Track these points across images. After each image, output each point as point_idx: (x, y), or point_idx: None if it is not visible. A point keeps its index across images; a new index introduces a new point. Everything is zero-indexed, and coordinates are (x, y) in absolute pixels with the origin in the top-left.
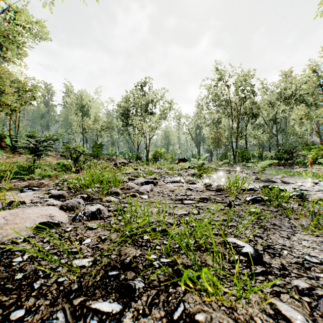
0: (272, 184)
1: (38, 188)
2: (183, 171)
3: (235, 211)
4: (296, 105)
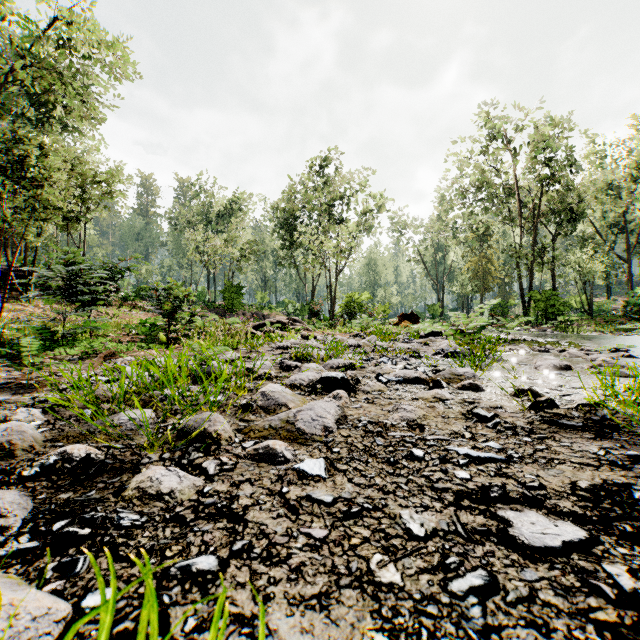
0: None
1: (1, 398)
2: (418, 342)
3: None
4: None
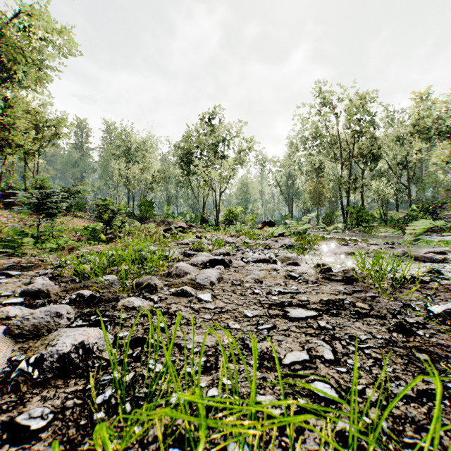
0: (443, 268)
1: (19, 272)
2: (272, 240)
3: (432, 352)
4: (440, 140)
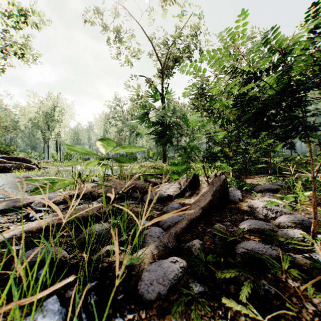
0: None
1: None
2: None
3: None
4: None
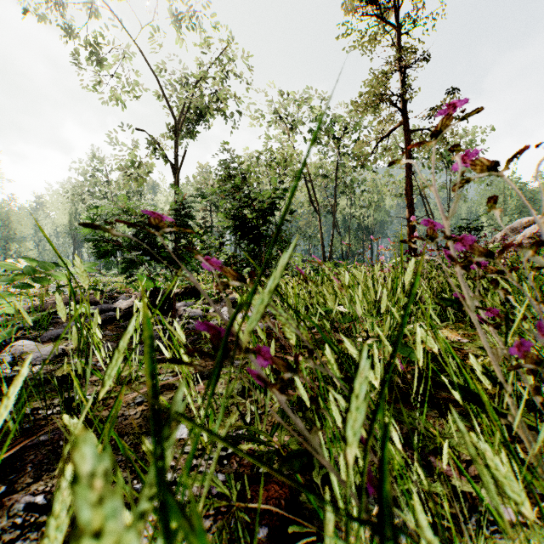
0: None
1: None
2: None
3: None
4: None
